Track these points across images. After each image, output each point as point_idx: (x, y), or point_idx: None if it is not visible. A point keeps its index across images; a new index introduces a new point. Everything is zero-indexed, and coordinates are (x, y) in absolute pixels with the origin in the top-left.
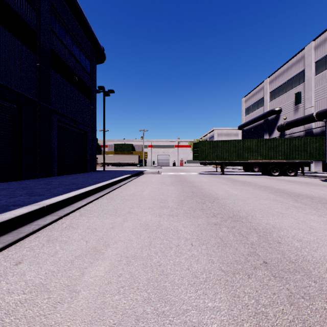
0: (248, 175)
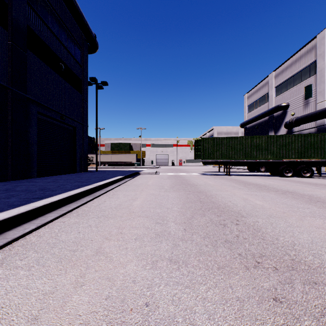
0: (256, 176)
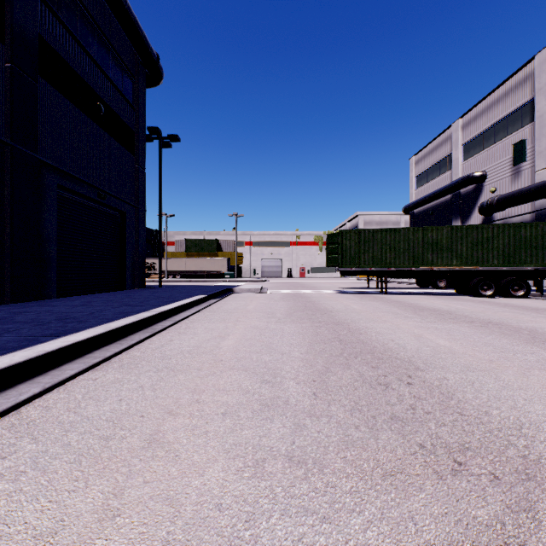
0: (432, 295)
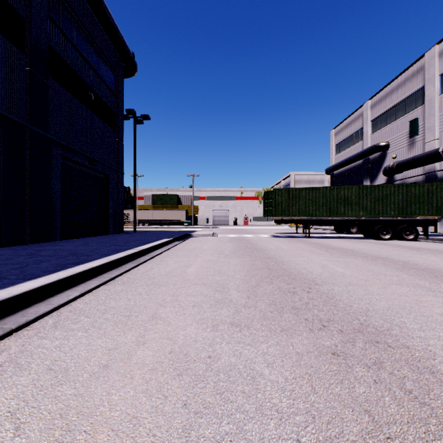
0: (345, 238)
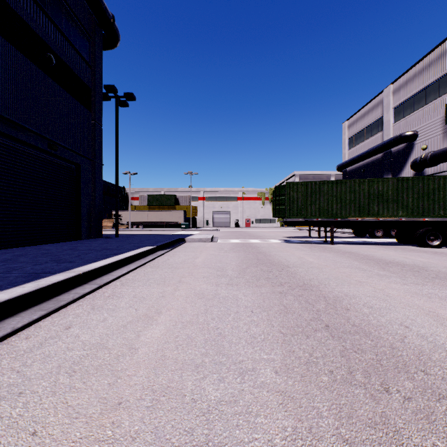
0: (377, 245)
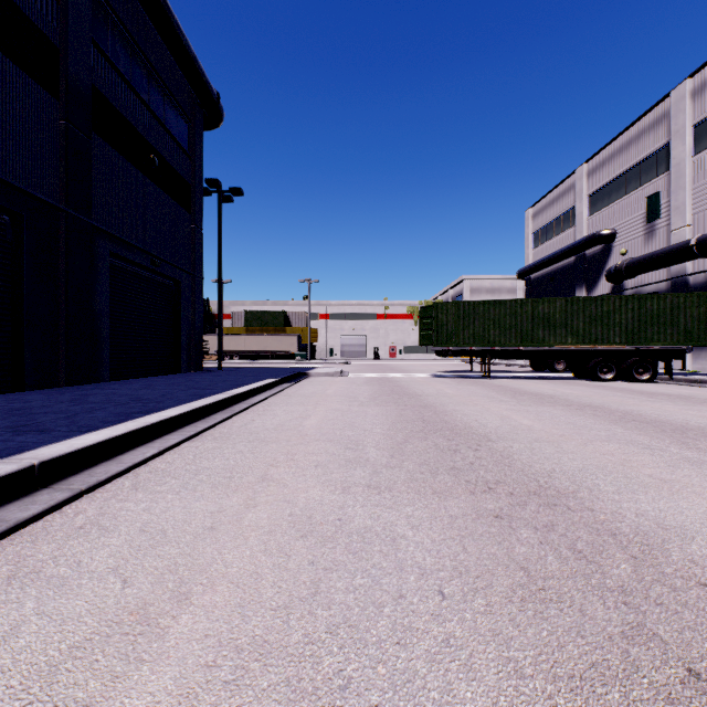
0: (544, 379)
